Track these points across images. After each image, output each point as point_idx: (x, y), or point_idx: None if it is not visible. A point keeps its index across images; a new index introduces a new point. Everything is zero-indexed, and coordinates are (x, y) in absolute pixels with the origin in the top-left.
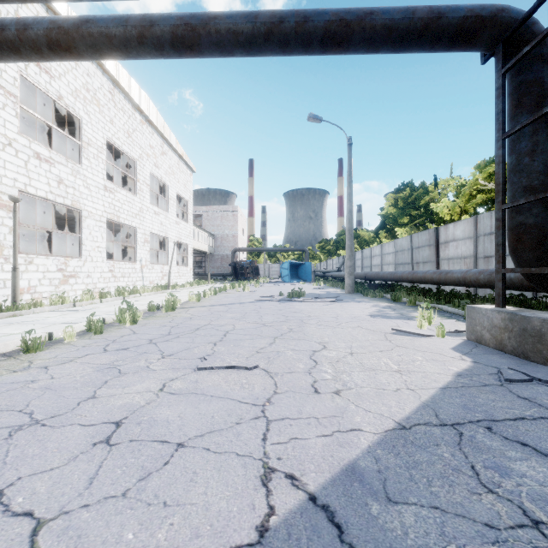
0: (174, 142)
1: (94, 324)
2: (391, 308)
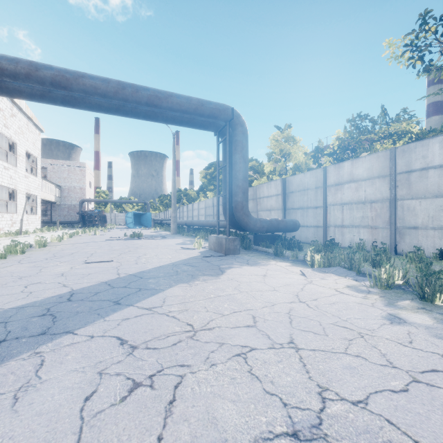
0: (24, 106)
1: (1, 252)
2: (191, 241)
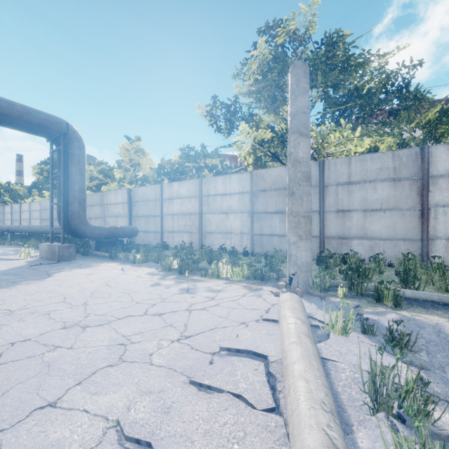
0: None
1: None
2: (16, 250)
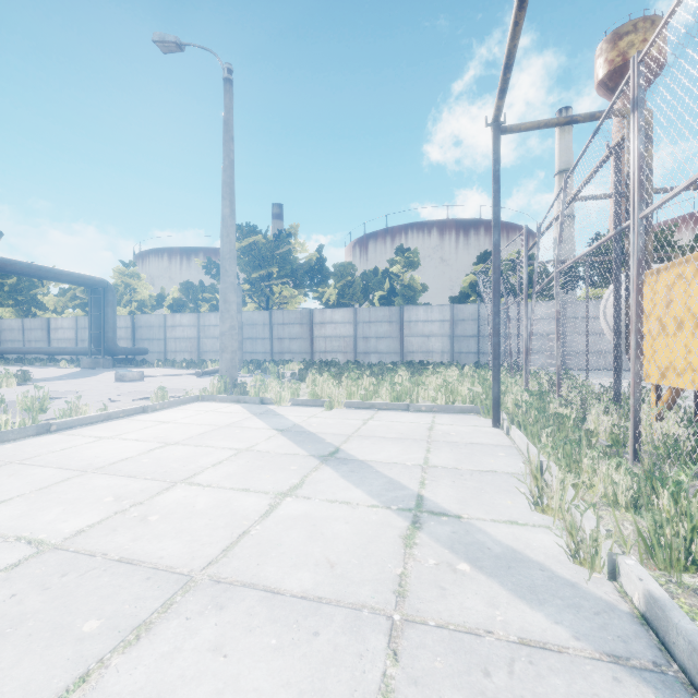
0: None
1: None
2: (37, 367)
